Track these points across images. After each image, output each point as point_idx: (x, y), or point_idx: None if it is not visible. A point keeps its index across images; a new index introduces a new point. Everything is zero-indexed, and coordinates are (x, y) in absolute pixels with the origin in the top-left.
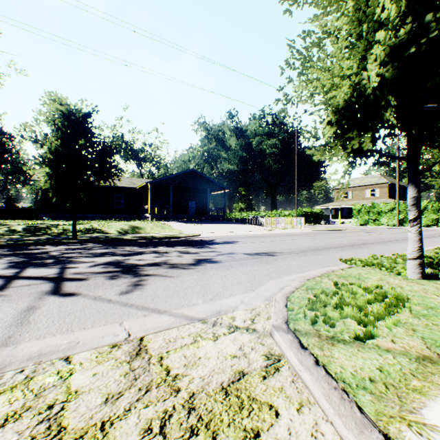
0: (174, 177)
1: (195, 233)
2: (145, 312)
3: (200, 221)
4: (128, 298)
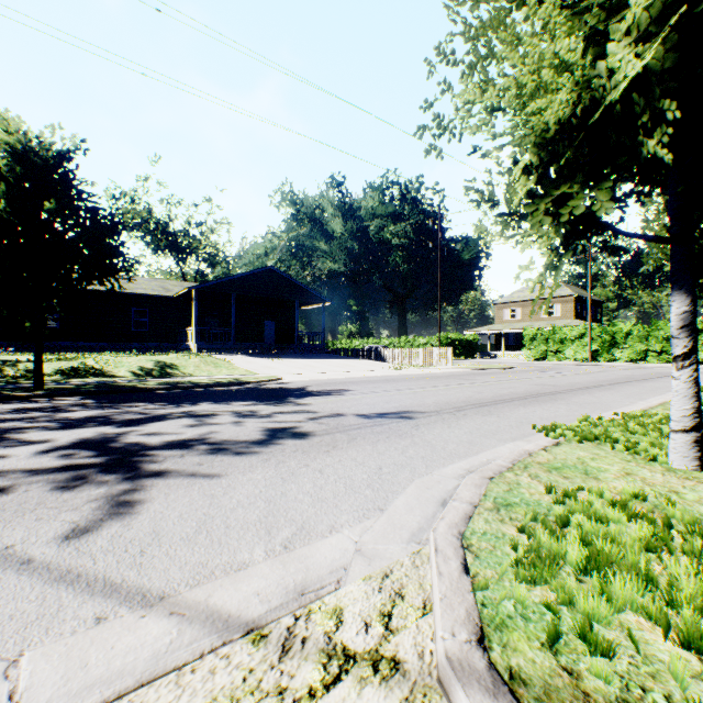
0: (239, 280)
1: (273, 375)
2: (104, 605)
3: (283, 354)
4: (81, 549)
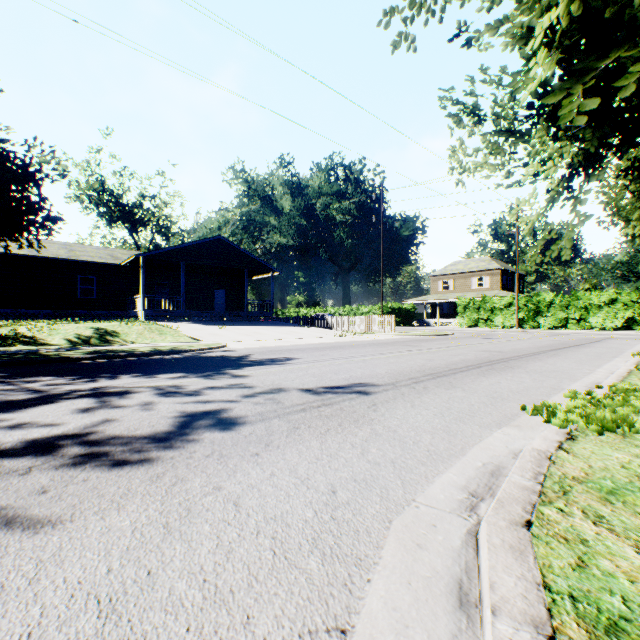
0: (188, 249)
1: (217, 342)
2: None
3: (232, 322)
4: None
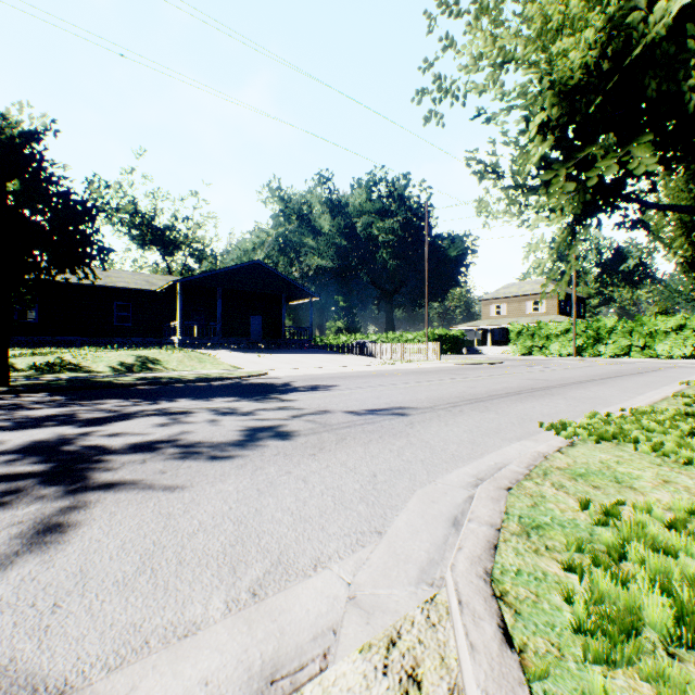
0: (225, 274)
1: (258, 370)
2: None
3: (270, 350)
4: None
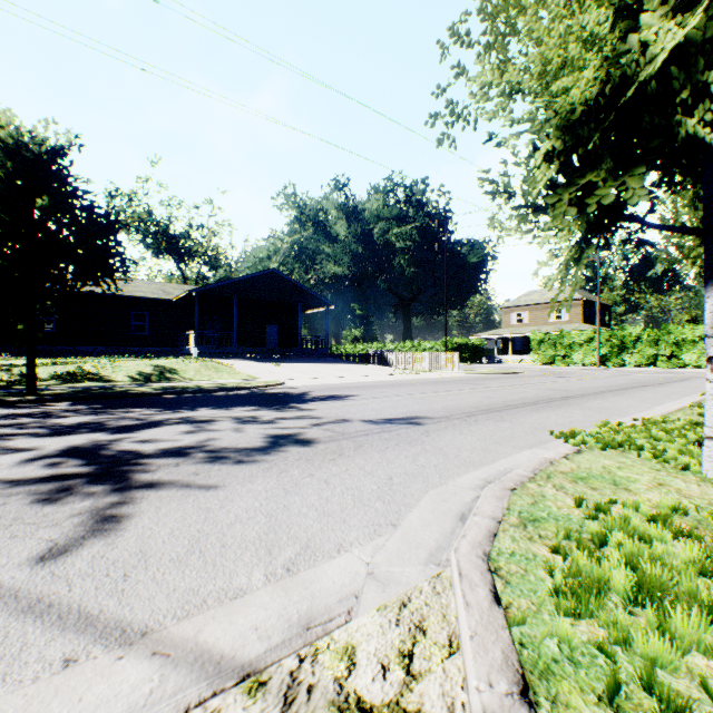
0: (241, 283)
1: (275, 380)
2: (75, 643)
3: (286, 359)
4: (57, 573)
